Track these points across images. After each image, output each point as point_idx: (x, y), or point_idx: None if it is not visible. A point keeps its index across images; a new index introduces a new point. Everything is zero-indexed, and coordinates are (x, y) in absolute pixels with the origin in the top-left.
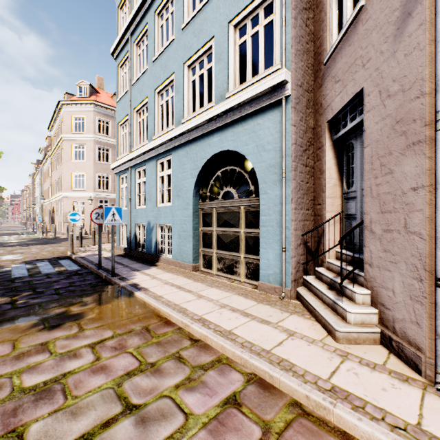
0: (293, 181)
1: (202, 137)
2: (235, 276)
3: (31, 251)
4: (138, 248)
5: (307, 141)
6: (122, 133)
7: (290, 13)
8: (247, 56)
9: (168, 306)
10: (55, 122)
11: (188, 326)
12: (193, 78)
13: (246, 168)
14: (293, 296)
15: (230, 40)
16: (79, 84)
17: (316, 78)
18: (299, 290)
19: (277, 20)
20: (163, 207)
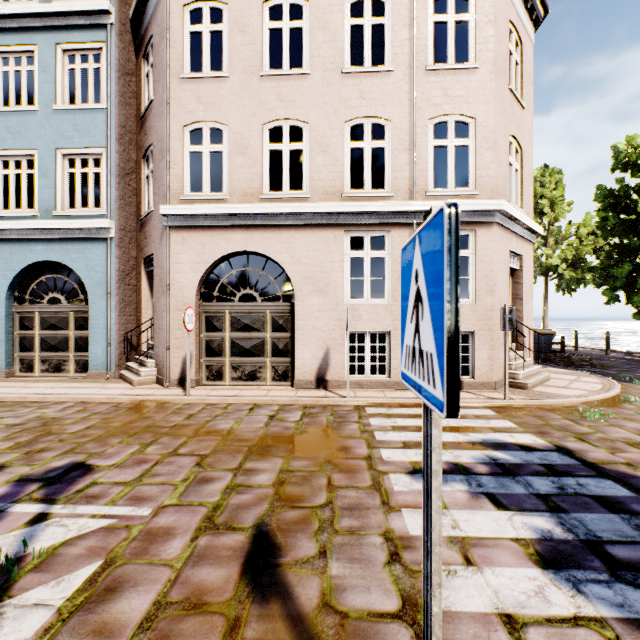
0: (117, 296)
1: (21, 241)
2: (64, 374)
3: None
4: None
5: (131, 267)
6: None
7: (114, 180)
8: (77, 186)
9: None
10: None
11: (26, 398)
12: (5, 172)
13: None
14: (117, 376)
15: (59, 165)
16: None
17: (138, 223)
18: (121, 371)
19: (105, 177)
20: None
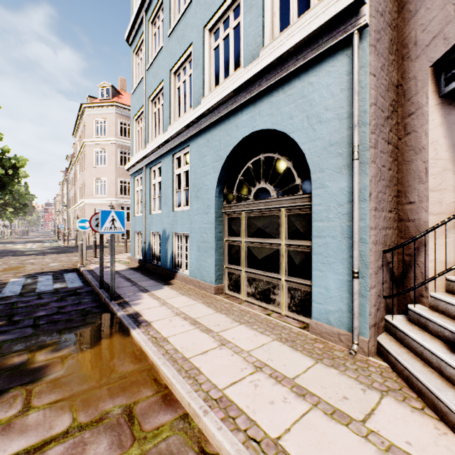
0: (371, 164)
1: (227, 118)
2: (272, 306)
3: (43, 262)
4: (153, 260)
5: (390, 104)
6: (138, 129)
7: None
8: None
9: (171, 363)
10: (79, 127)
11: (198, 418)
12: (216, 44)
13: (278, 168)
14: (371, 351)
15: None
16: (101, 86)
17: (403, 5)
18: (383, 342)
19: None
20: (180, 212)
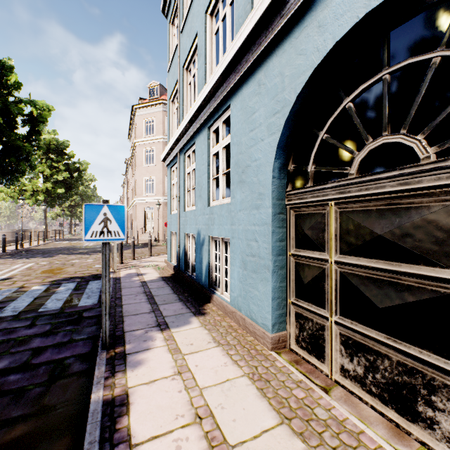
0: None
1: (297, 22)
2: (423, 432)
3: (83, 263)
4: (188, 270)
5: None
6: (174, 111)
7: None
8: None
9: None
10: (132, 130)
11: None
12: None
13: (343, 154)
14: None
15: None
16: (150, 86)
17: None
18: None
19: None
20: (217, 207)
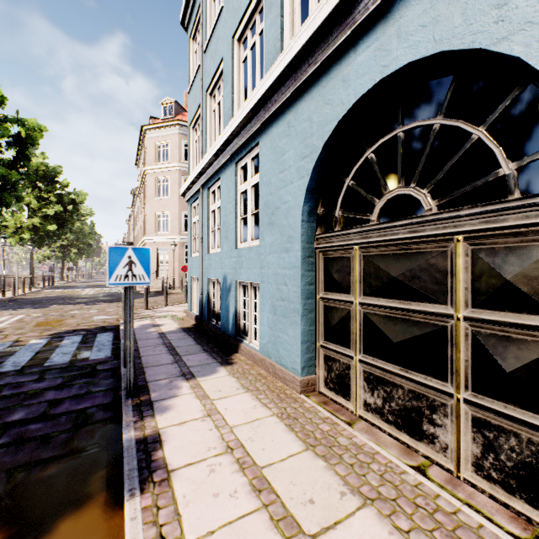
0: None
1: (324, 72)
2: (427, 448)
3: (85, 314)
4: (212, 319)
5: None
6: (195, 139)
7: None
8: None
9: None
10: (141, 154)
11: None
12: None
13: None
14: None
15: None
16: (163, 104)
17: None
18: None
19: None
20: (246, 250)
